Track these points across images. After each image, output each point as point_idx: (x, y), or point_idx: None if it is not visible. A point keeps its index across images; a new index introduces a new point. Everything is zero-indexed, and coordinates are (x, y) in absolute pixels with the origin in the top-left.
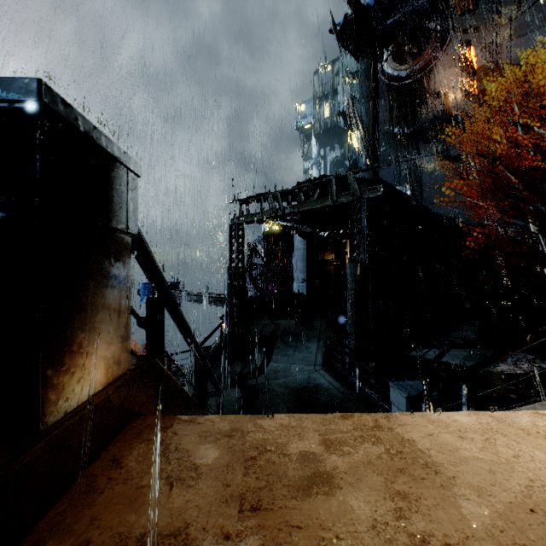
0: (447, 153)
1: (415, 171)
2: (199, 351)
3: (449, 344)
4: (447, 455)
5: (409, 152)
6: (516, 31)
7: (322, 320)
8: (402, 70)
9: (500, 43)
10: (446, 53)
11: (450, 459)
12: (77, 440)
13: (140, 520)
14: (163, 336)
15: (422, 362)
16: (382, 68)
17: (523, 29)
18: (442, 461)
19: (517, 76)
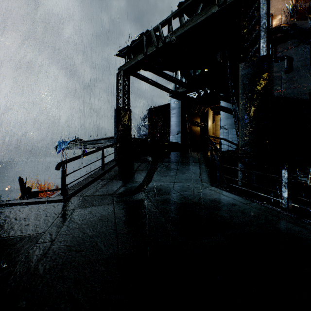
0: (275, 56)
1: None
2: None
3: (308, 175)
4: None
5: None
6: None
7: (199, 153)
8: None
9: None
10: None
11: None
12: None
13: None
14: None
15: (306, 184)
16: None
17: None
18: None
19: None
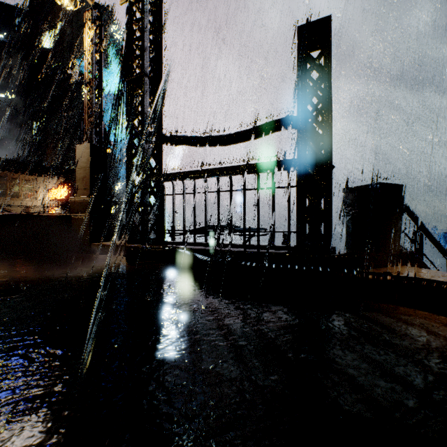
0: None
1: None
2: None
3: None
4: None
5: None
6: None
7: None
8: None
9: None
10: None
11: None
12: (386, 259)
13: (400, 272)
14: (421, 247)
15: None
16: None
17: None
18: None
19: None
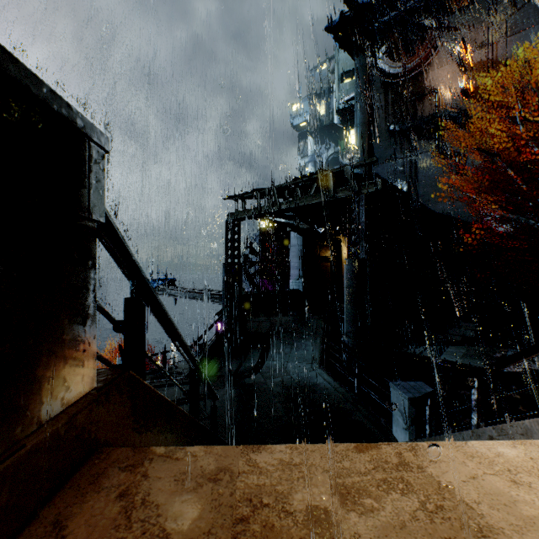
0: (443, 150)
1: (410, 168)
2: (189, 355)
3: (446, 341)
4: (504, 514)
5: (405, 149)
6: (512, 28)
7: (319, 317)
8: (397, 67)
9: (496, 40)
10: (442, 50)
11: (511, 520)
12: None
13: None
14: (143, 342)
15: (421, 359)
16: (378, 66)
17: (519, 26)
18: (500, 523)
19: (513, 73)
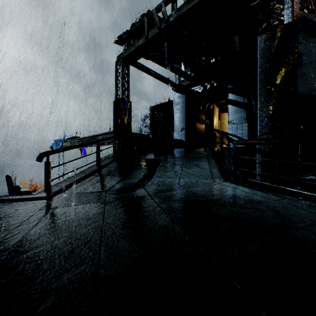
0: None
1: None
2: None
3: None
4: None
5: None
6: None
7: (206, 148)
8: None
9: None
10: None
11: None
12: None
13: None
14: None
15: None
16: None
17: None
18: None
19: None
